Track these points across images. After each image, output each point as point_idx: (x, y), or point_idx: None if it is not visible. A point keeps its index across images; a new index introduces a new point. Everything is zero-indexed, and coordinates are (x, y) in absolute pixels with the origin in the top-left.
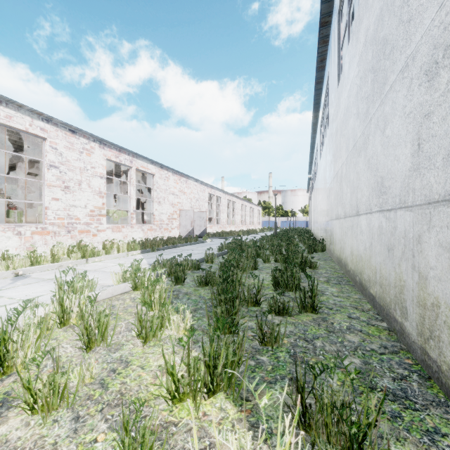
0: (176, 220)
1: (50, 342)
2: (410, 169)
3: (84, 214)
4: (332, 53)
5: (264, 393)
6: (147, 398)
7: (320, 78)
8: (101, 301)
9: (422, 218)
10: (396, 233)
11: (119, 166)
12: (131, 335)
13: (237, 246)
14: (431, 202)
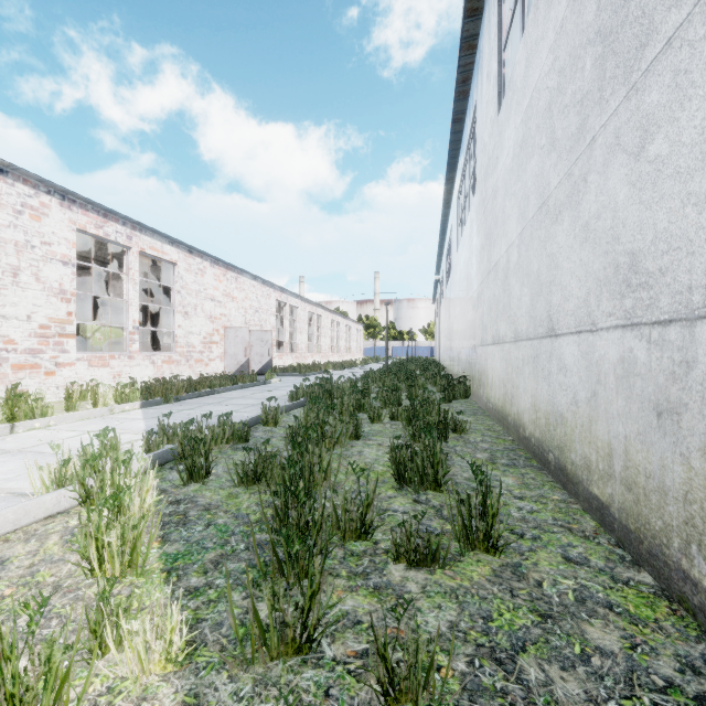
0: (219, 345)
1: None
2: None
3: (26, 333)
4: (484, 62)
5: None
6: None
7: (460, 112)
8: None
9: None
10: (694, 377)
11: (108, 246)
12: None
13: (323, 392)
14: None
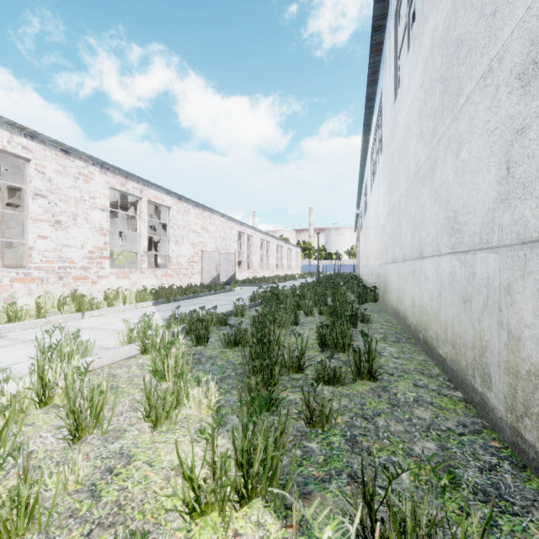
0: (198, 264)
1: (23, 429)
2: (495, 200)
3: (81, 256)
4: (386, 63)
5: (316, 497)
6: (155, 511)
7: (371, 94)
8: (99, 369)
9: (514, 262)
10: (476, 281)
11: (126, 196)
12: (136, 416)
13: (273, 296)
14: (526, 242)
